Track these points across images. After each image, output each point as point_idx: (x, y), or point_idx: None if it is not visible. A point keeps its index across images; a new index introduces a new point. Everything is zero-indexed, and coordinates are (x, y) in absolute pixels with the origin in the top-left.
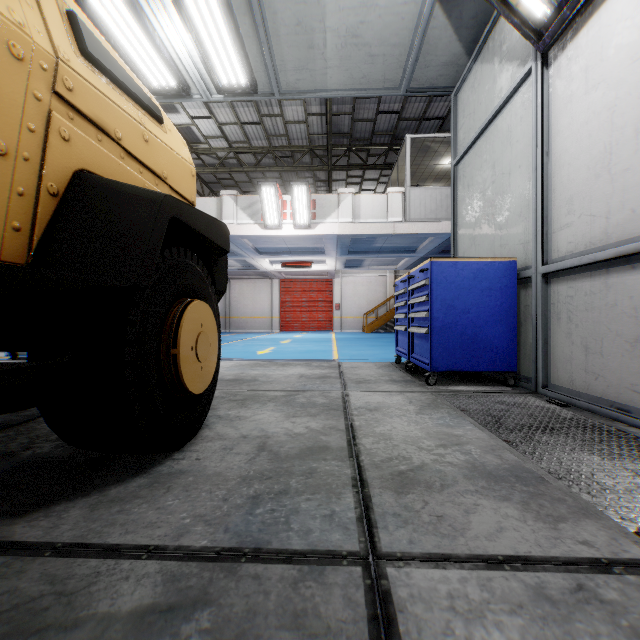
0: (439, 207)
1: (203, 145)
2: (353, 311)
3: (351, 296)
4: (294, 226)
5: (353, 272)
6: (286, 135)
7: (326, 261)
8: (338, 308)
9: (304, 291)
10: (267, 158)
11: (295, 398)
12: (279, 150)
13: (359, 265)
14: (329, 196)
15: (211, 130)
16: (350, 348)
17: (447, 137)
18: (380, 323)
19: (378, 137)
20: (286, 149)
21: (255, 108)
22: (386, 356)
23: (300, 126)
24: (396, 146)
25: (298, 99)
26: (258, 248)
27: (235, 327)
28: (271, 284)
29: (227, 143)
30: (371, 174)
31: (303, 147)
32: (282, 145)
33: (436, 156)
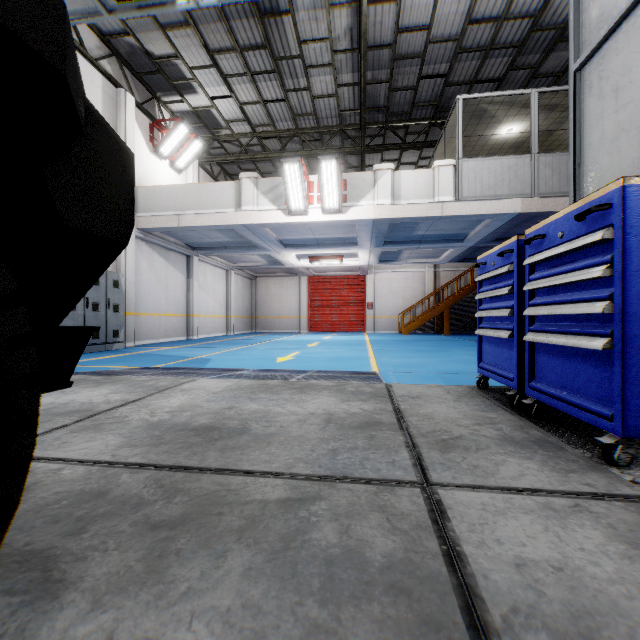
0: (499, 181)
1: (225, 131)
2: (387, 310)
3: (385, 294)
4: (322, 210)
5: (387, 268)
6: (314, 113)
7: (358, 254)
8: (371, 307)
9: (334, 289)
10: (293, 143)
11: (309, 520)
12: (306, 132)
13: (395, 259)
14: (363, 174)
15: (232, 112)
16: (390, 354)
17: (509, 95)
18: (418, 323)
19: (419, 110)
20: (314, 130)
21: (279, 81)
22: (441, 367)
23: (329, 101)
24: (440, 120)
25: (327, 66)
26: (283, 240)
27: (261, 327)
28: (299, 282)
29: (250, 127)
30: (409, 157)
31: (333, 127)
32: (309, 126)
33: (492, 123)
